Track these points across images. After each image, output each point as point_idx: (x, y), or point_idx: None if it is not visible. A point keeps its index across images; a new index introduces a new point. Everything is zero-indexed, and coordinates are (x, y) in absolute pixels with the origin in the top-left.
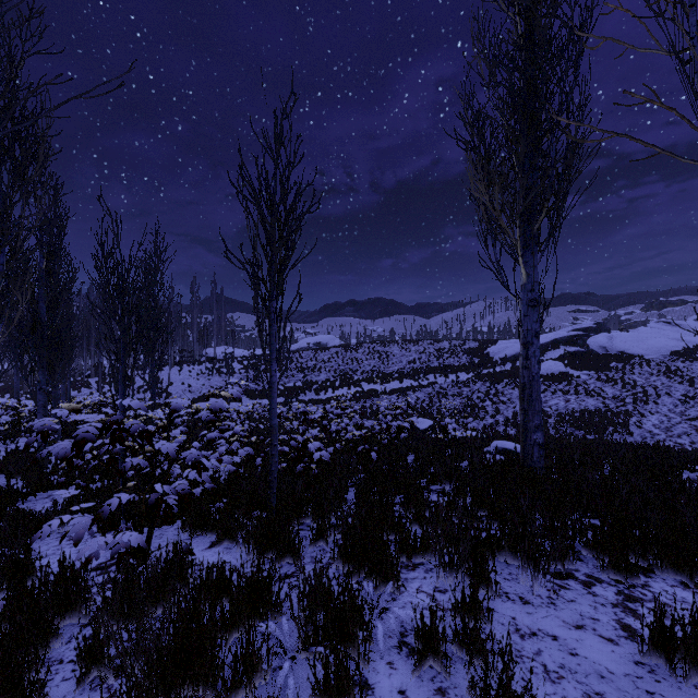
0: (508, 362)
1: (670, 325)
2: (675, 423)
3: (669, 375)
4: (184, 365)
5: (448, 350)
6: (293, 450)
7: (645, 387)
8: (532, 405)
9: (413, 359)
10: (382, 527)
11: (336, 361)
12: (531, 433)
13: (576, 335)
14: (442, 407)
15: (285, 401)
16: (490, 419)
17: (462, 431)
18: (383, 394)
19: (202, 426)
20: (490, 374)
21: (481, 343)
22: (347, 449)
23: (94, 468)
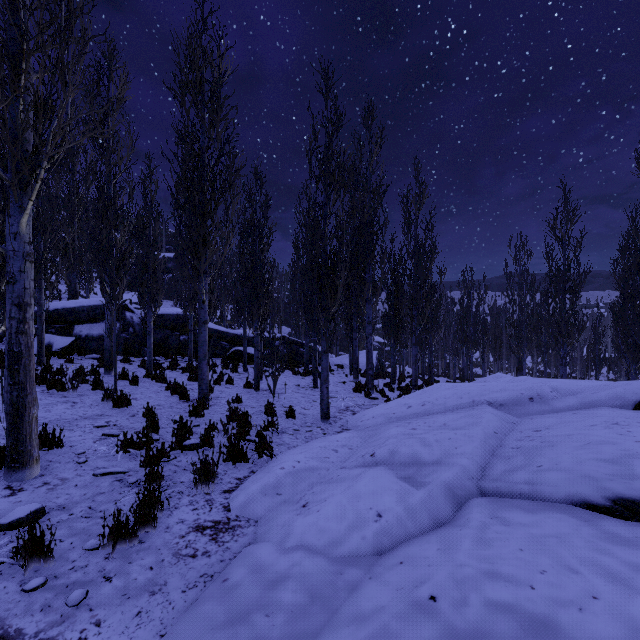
0: None
1: None
2: None
3: None
4: None
5: None
6: None
7: None
8: None
9: None
10: None
11: None
12: None
13: None
14: None
15: None
16: None
17: None
18: None
19: None
20: None
21: None
22: None
23: None
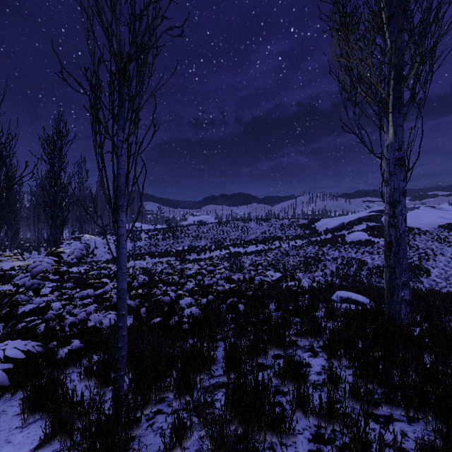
0: (329, 233)
1: (434, 208)
2: (451, 274)
3: (440, 241)
4: (108, 235)
5: (288, 225)
6: (167, 306)
7: (425, 249)
8: (399, 262)
9: (265, 231)
10: (264, 451)
11: (212, 232)
12: (399, 290)
13: (373, 215)
14: (286, 263)
15: (176, 260)
16: (320, 272)
17: (308, 282)
18: (244, 254)
19: (111, 279)
20: (317, 241)
21: (309, 220)
22: (218, 299)
23: (3, 317)
